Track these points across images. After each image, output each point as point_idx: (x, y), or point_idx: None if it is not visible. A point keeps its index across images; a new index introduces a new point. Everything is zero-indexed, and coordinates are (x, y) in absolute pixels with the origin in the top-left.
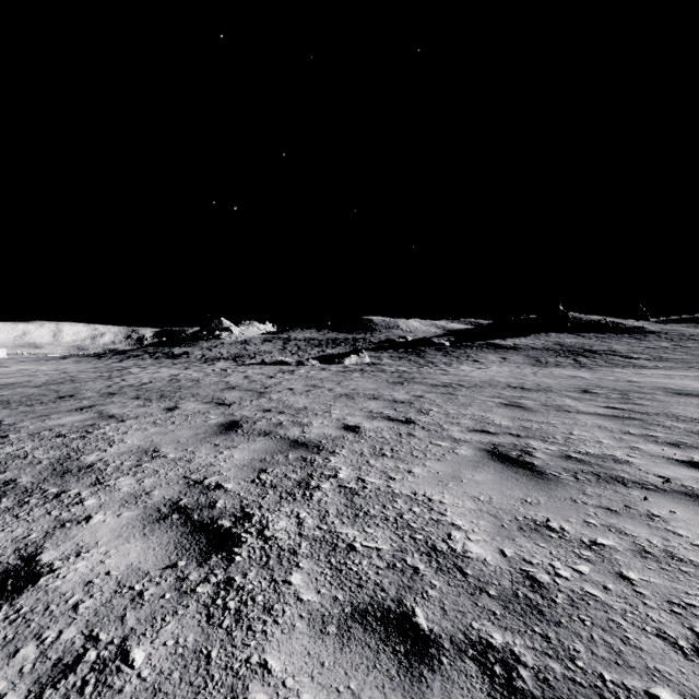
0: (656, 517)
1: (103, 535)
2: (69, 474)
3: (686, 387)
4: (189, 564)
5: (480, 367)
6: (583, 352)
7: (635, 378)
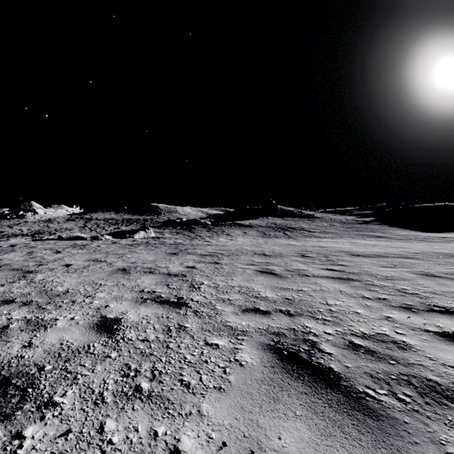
0: None
1: None
2: None
3: (351, 249)
4: None
5: (231, 239)
6: (287, 228)
7: (321, 244)
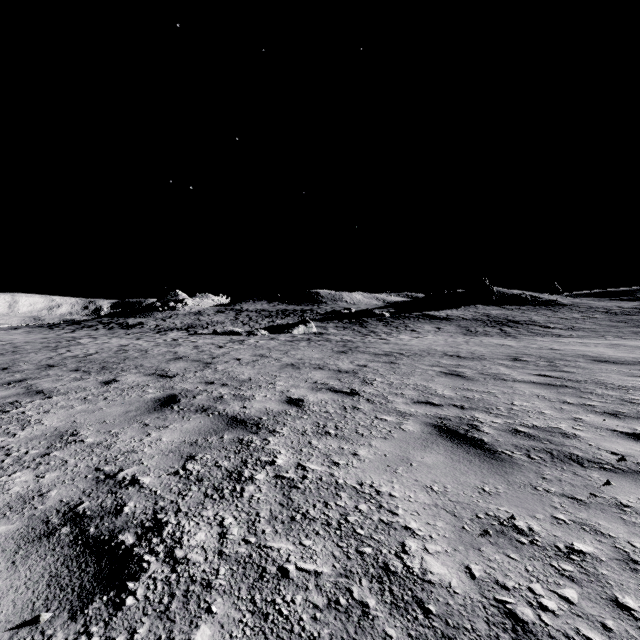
0: (627, 507)
1: None
2: None
3: (602, 354)
4: (58, 615)
5: (417, 336)
6: (507, 322)
7: (555, 346)
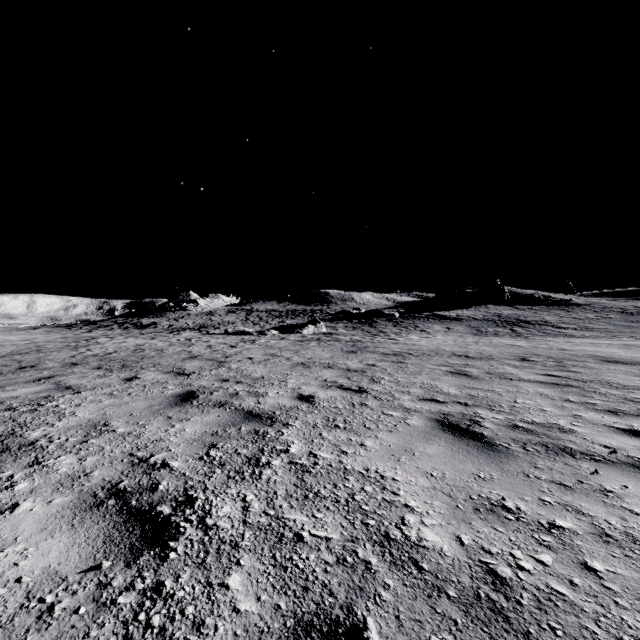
0: (610, 492)
1: (25, 528)
2: (7, 453)
3: (613, 354)
4: (116, 564)
5: (426, 336)
6: (519, 322)
7: (566, 346)
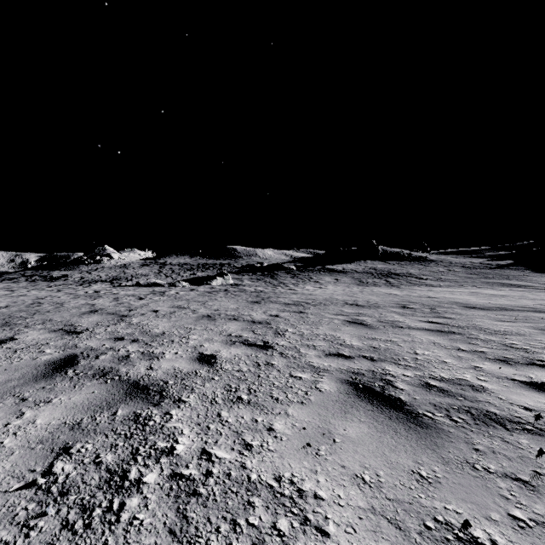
0: None
1: None
2: None
3: (468, 301)
4: None
5: (320, 287)
6: (391, 274)
7: (431, 294)
